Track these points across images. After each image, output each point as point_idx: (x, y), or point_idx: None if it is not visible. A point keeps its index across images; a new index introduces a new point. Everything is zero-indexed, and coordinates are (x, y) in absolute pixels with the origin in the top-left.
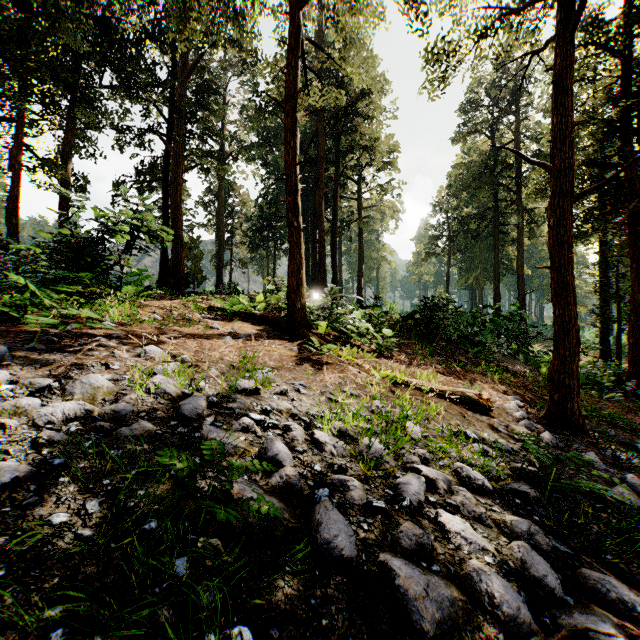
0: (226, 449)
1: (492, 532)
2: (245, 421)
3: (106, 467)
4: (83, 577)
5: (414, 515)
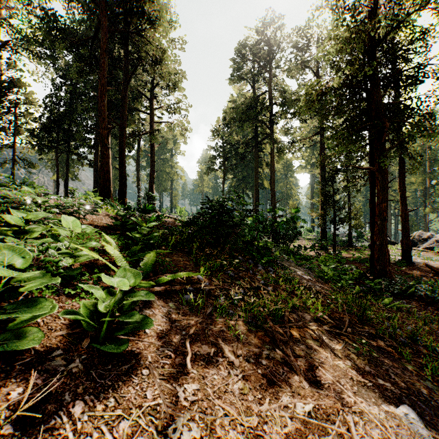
0: None
1: None
2: None
3: None
4: None
5: None
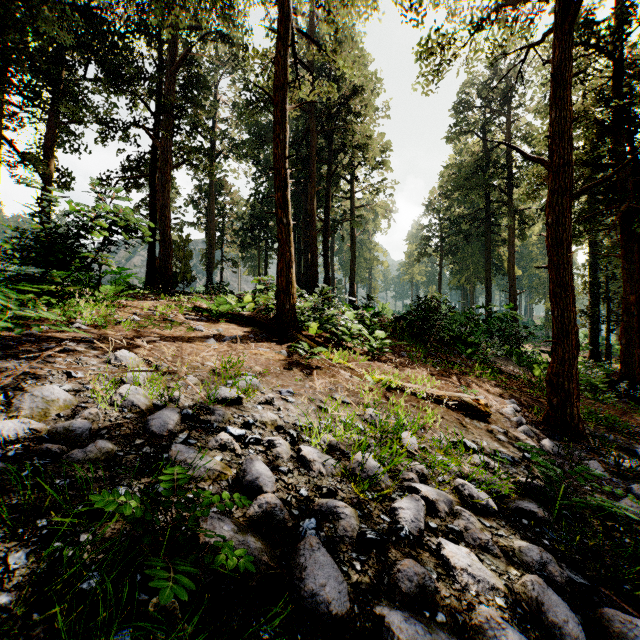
0: (198, 473)
1: (501, 563)
2: (223, 437)
3: (46, 503)
4: None
5: (413, 547)
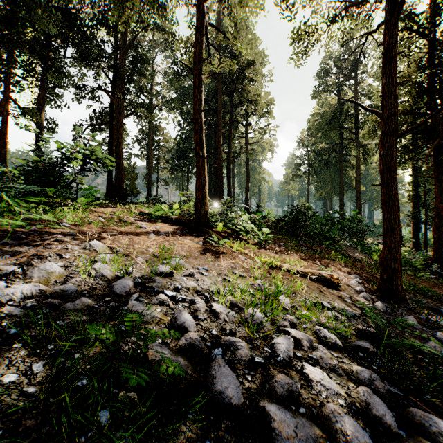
0: (146, 319)
1: (343, 379)
2: (161, 297)
3: (52, 335)
4: (24, 428)
5: (285, 368)
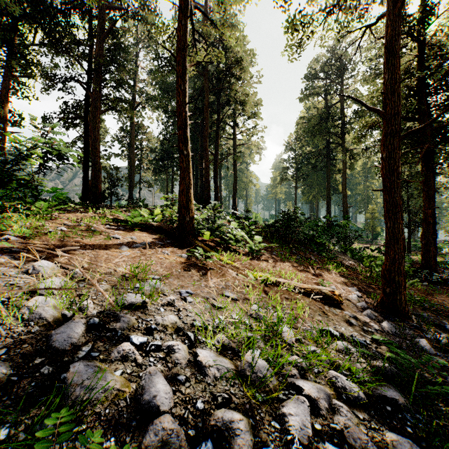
0: (95, 395)
1: None
2: (125, 348)
3: None
4: None
5: None
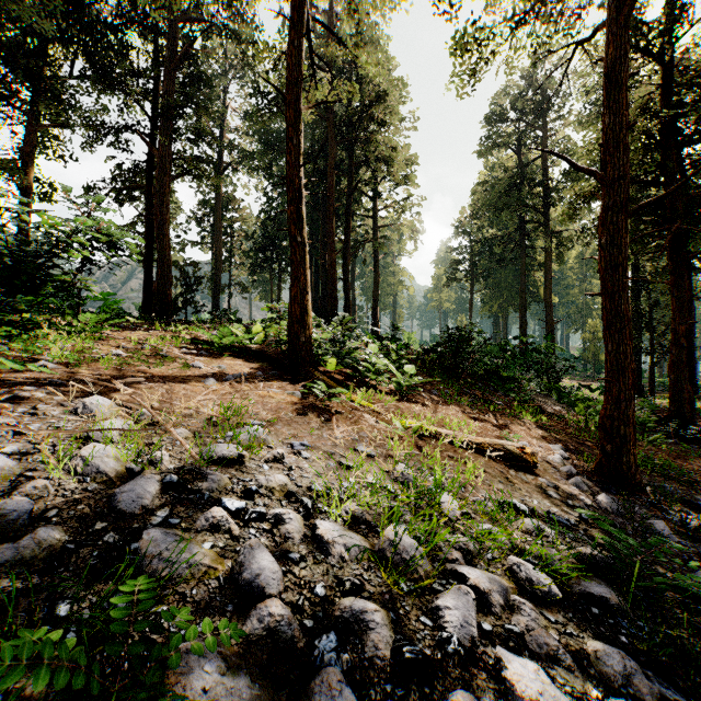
0: (177, 571)
1: (576, 679)
2: (215, 514)
3: None
4: None
5: (465, 665)
